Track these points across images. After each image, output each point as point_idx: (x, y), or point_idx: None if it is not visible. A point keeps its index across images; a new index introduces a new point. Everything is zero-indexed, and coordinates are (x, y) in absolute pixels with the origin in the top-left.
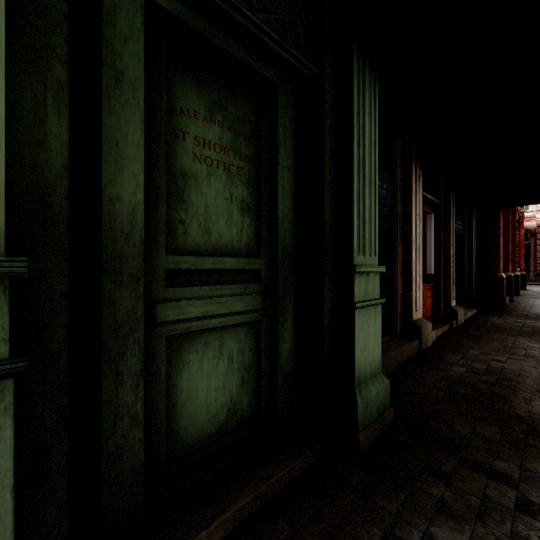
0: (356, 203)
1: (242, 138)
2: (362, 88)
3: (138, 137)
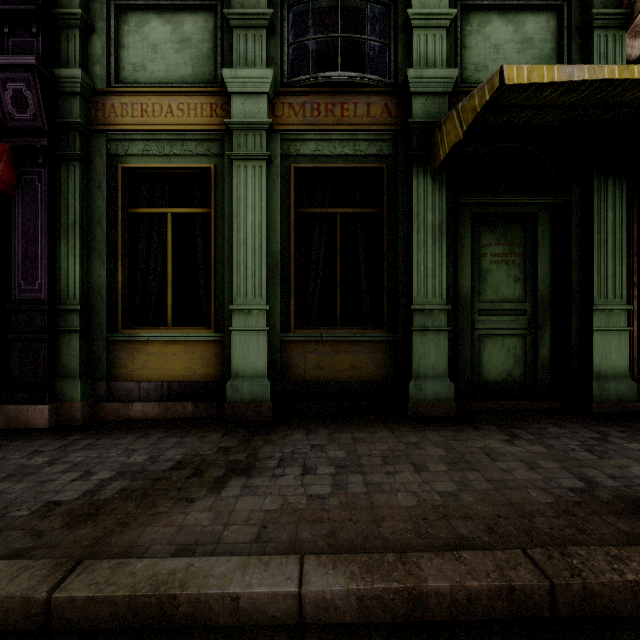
0: (596, 268)
1: (515, 246)
2: (603, 195)
3: (469, 263)
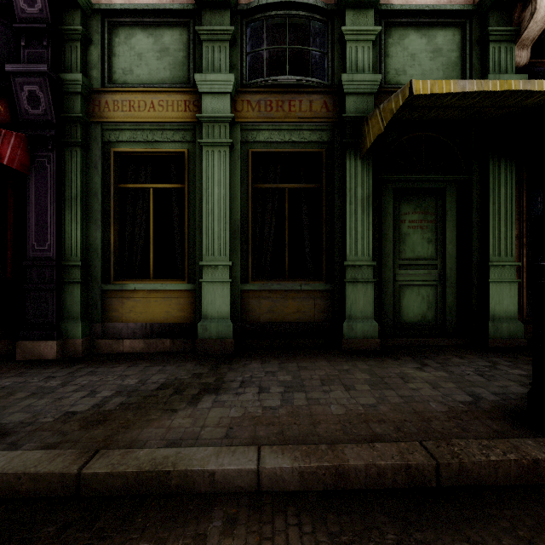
0: (491, 232)
1: (428, 214)
2: (497, 174)
3: (391, 228)
